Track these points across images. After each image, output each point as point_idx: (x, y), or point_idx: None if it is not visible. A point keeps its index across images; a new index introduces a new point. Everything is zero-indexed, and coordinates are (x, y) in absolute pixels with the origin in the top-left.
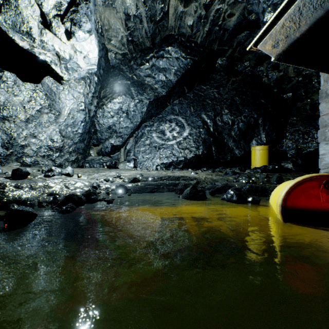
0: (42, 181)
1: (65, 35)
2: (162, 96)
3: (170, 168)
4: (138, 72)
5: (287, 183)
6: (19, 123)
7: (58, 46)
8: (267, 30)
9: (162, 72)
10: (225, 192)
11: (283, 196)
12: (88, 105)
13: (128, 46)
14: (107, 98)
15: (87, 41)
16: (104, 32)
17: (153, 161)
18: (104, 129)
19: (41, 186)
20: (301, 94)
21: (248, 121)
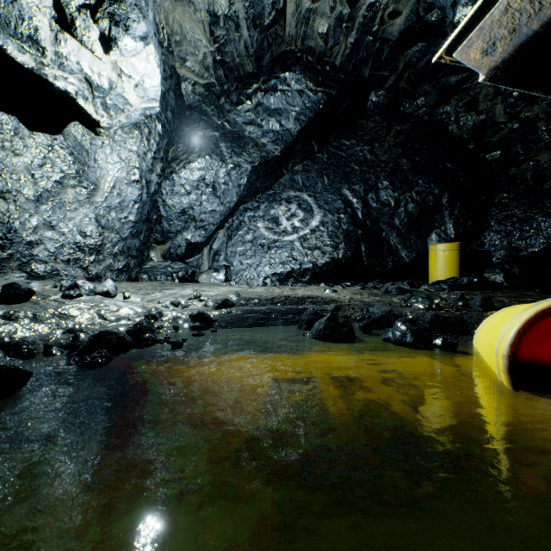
0: (56, 307)
1: (100, 44)
2: (275, 158)
3: (289, 283)
4: (232, 116)
5: (514, 311)
6: (25, 204)
7: (88, 64)
8: (473, 19)
9: (274, 117)
10: (388, 325)
11: (512, 339)
12: (146, 172)
13: (216, 71)
14: (180, 161)
15: (141, 57)
16: (173, 45)
17: (258, 270)
18: (174, 215)
19: (53, 316)
20: (517, 152)
21: (423, 200)
